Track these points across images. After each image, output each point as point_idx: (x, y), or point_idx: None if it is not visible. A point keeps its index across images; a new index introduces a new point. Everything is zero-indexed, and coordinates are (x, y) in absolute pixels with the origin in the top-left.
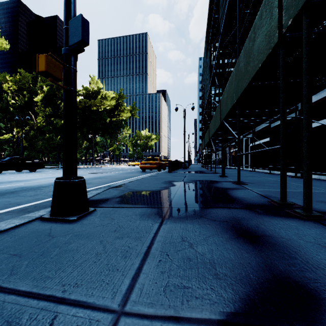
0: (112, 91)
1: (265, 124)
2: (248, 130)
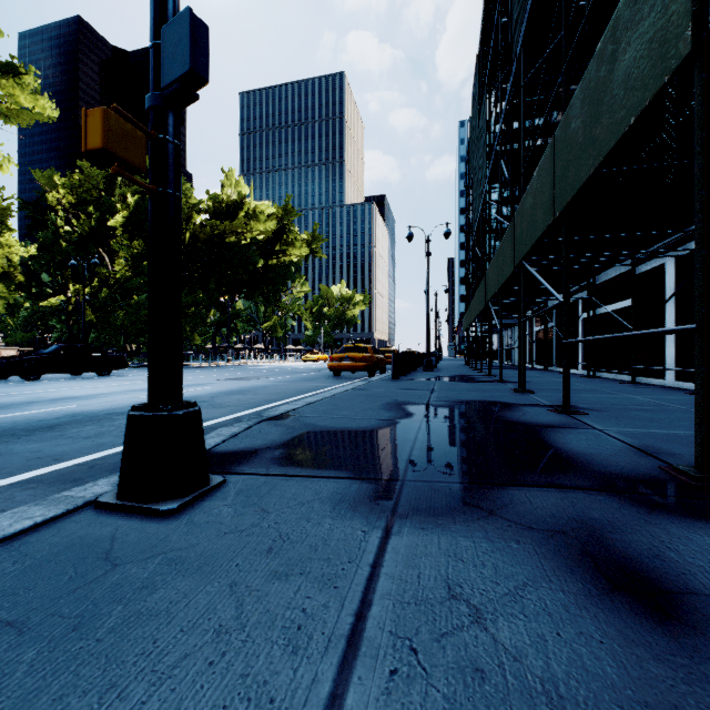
0: (269, 202)
1: (619, 266)
2: (578, 281)
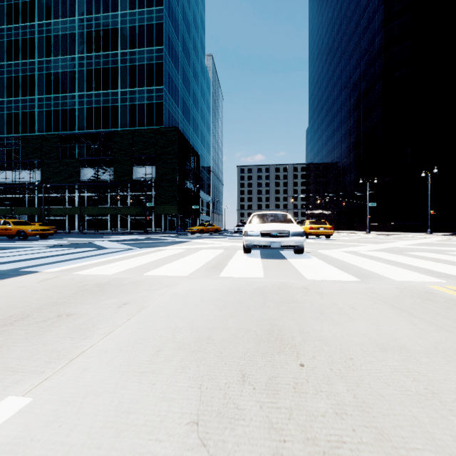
0: None
1: None
2: None
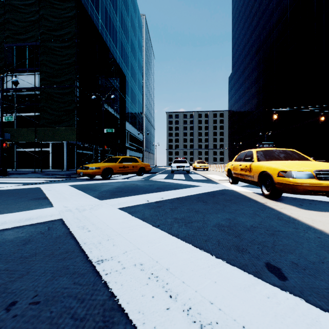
0: None
1: None
2: None
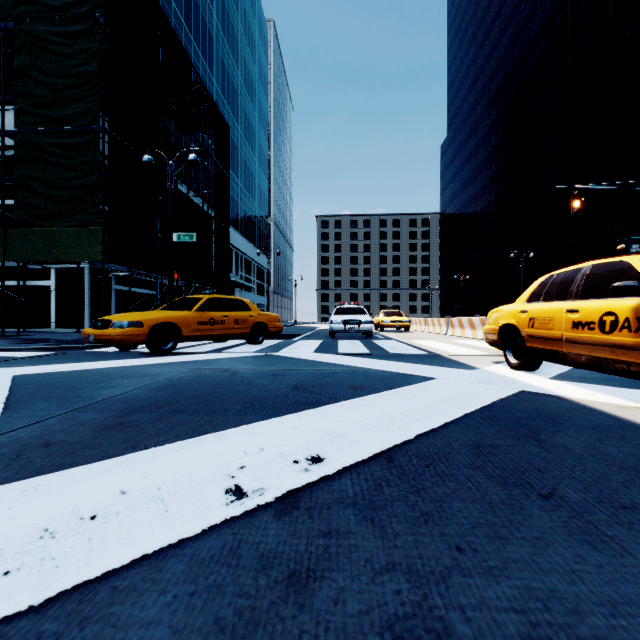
0: None
1: None
2: None
